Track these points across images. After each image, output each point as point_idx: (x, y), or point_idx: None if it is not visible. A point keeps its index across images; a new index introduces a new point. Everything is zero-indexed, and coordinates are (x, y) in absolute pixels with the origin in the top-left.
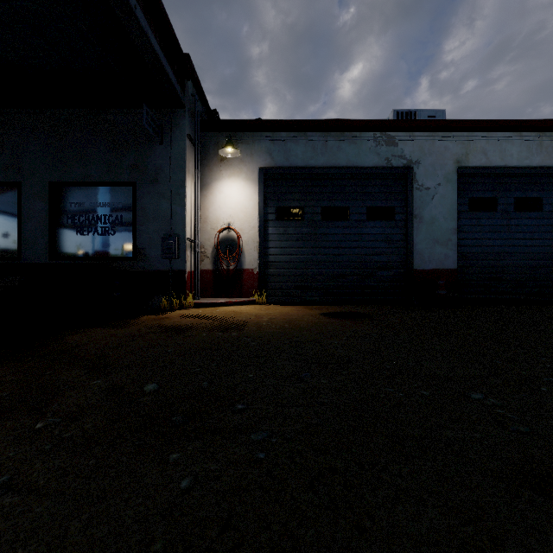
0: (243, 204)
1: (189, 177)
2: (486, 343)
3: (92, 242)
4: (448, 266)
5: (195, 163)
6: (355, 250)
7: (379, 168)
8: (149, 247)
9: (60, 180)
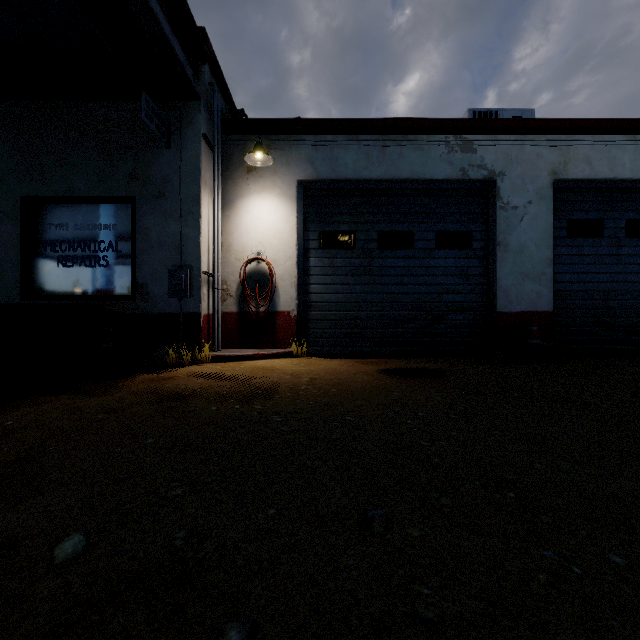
0: (276, 227)
1: (206, 191)
2: (632, 421)
3: (77, 276)
4: (542, 308)
5: (214, 173)
6: (421, 287)
7: (452, 181)
8: (152, 283)
9: (35, 194)
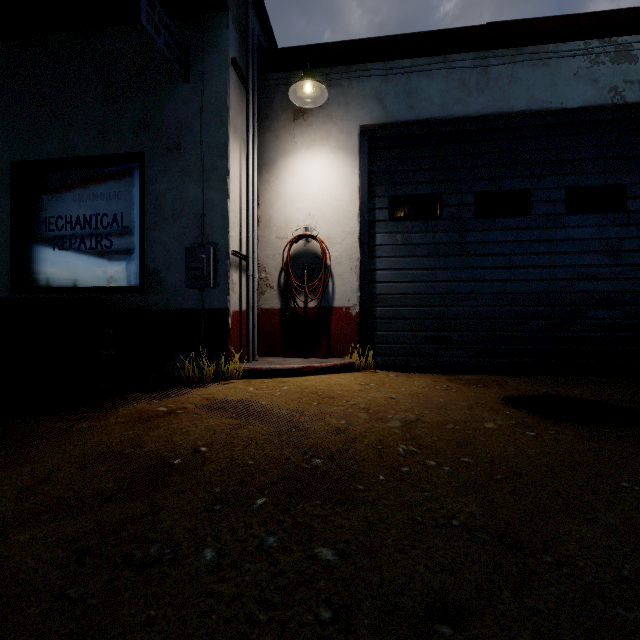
0: (331, 193)
1: (236, 141)
2: None
3: (75, 261)
4: None
5: (247, 117)
6: (542, 270)
7: (595, 109)
8: (165, 268)
9: (26, 158)
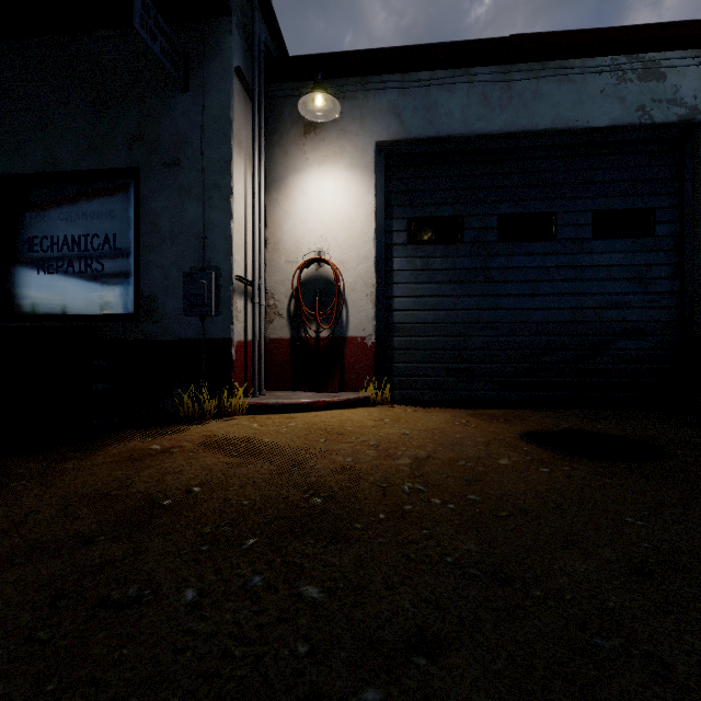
0: (345, 213)
1: (241, 157)
2: None
3: (63, 286)
4: None
5: (253, 131)
6: (568, 298)
7: (622, 129)
8: (162, 294)
9: (7, 172)
